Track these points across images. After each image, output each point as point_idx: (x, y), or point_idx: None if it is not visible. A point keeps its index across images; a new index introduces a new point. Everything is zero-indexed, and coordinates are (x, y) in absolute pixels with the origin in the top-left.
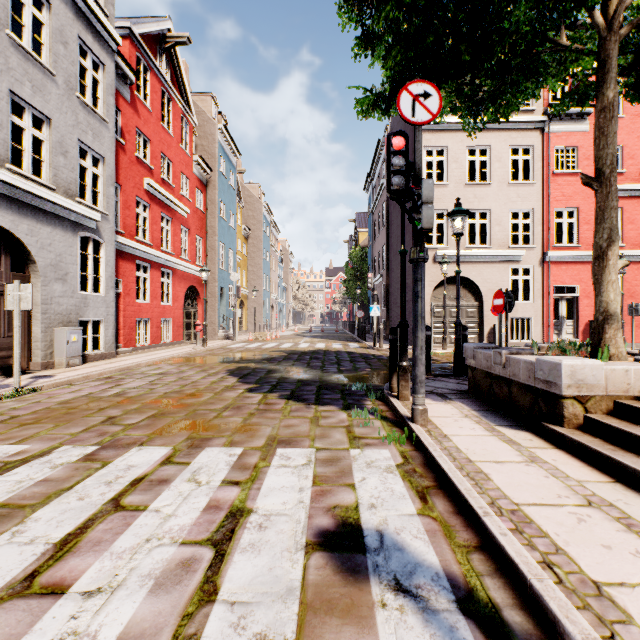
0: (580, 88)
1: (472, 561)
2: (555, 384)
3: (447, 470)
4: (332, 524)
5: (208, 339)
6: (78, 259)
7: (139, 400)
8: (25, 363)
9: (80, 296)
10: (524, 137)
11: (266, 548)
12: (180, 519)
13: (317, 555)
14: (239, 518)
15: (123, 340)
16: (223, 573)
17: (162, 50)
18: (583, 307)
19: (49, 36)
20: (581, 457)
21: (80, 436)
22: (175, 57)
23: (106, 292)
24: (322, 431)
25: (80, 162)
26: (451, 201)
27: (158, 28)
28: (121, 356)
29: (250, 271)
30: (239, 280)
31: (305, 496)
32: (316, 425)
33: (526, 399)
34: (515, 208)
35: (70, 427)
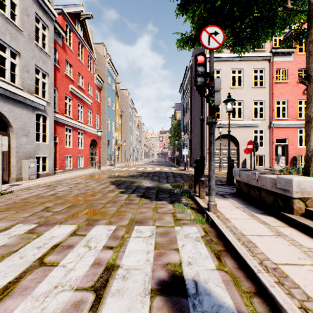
0: (294, 34)
1: (254, 303)
2: (288, 191)
3: (231, 241)
4: (166, 276)
5: (102, 166)
6: (35, 125)
7: (63, 198)
8: (7, 178)
9: (36, 144)
10: (260, 64)
11: (126, 293)
12: (77, 272)
13: (158, 298)
14: (111, 271)
15: (58, 166)
16: (99, 312)
17: (78, 21)
18: (290, 149)
19: (19, 11)
20: (306, 232)
21: (28, 218)
22: (85, 25)
23: (49, 142)
24: (159, 215)
25: (36, 76)
26: (223, 96)
27: (76, 10)
28: (57, 174)
29: (123, 132)
30: (117, 136)
31: (150, 256)
32: (156, 212)
33: (270, 198)
34: (255, 100)
35: (24, 213)
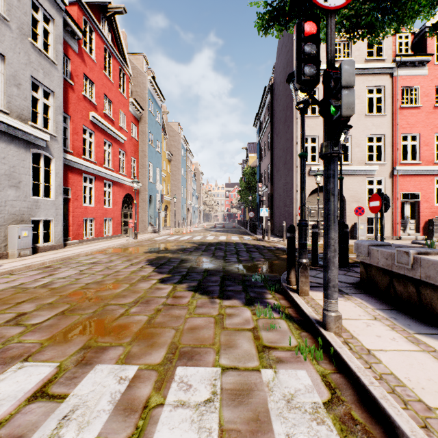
0: None
1: None
2: None
3: (412, 436)
4: None
5: (140, 233)
6: (30, 170)
7: (59, 292)
8: None
9: (32, 200)
10: (377, 80)
11: None
12: None
13: None
14: None
15: (72, 234)
16: None
17: (104, 18)
18: (423, 209)
19: None
20: None
21: None
22: (115, 24)
23: (55, 197)
24: (227, 337)
25: (32, 94)
26: (322, 129)
27: None
28: (68, 247)
29: (172, 184)
30: (164, 190)
31: None
32: (221, 327)
33: None
34: (371, 134)
35: None
